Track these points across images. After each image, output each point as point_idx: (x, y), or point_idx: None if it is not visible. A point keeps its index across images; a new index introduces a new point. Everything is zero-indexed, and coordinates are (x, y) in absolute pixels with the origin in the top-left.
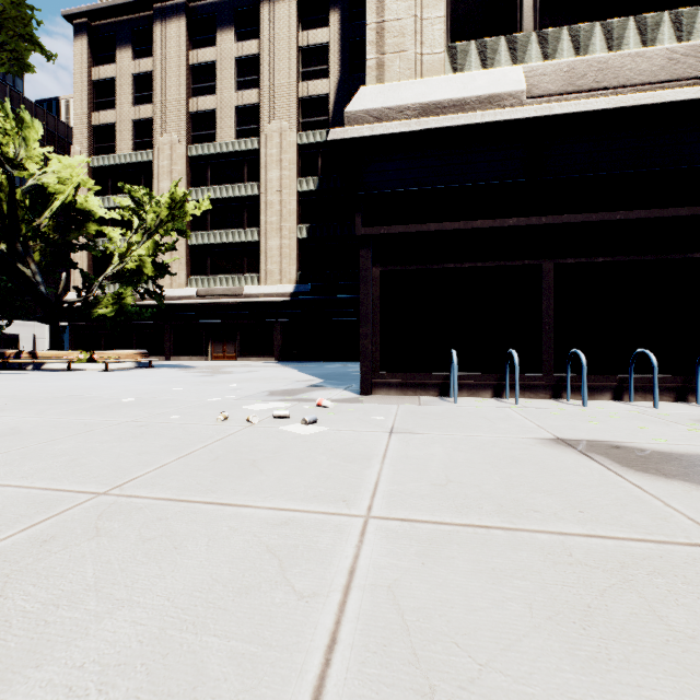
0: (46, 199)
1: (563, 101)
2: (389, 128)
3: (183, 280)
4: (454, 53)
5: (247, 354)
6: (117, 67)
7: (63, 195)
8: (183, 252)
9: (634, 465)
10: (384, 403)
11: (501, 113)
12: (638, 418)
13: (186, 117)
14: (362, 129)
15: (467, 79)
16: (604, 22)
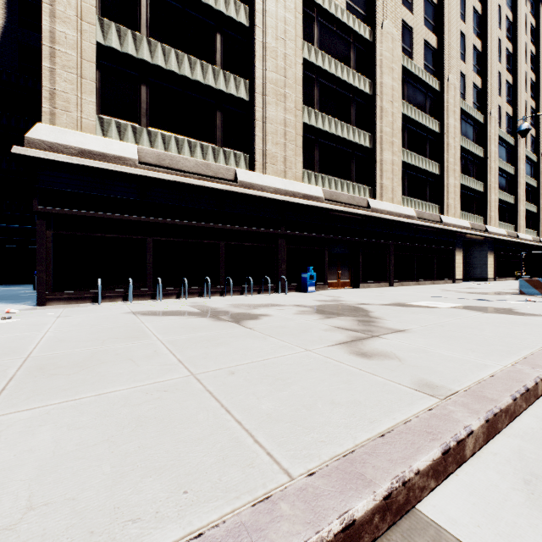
0: None
1: (155, 170)
2: (59, 157)
3: None
4: (103, 121)
5: None
6: None
7: None
8: None
9: (146, 314)
10: (55, 308)
11: (125, 168)
12: (173, 303)
13: None
14: (39, 153)
15: (108, 142)
16: (176, 136)
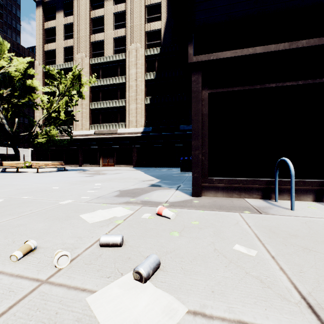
0: (12, 81)
1: None
2: None
3: (87, 126)
4: None
5: (119, 164)
6: (56, 21)
7: (19, 77)
8: (87, 112)
9: None
10: (221, 209)
11: None
12: None
13: (89, 44)
14: None
15: None
16: None
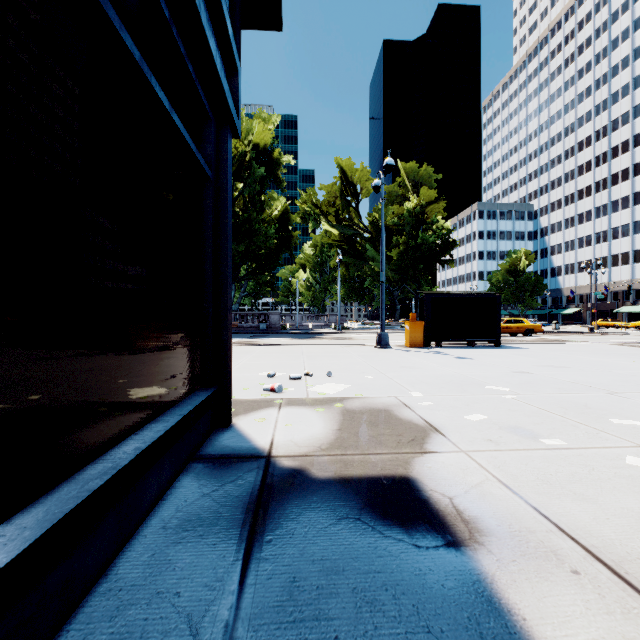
0: None
1: None
2: None
3: None
4: None
5: None
6: None
7: None
8: None
9: None
10: None
11: None
12: None
13: None
14: None
15: None
16: None
